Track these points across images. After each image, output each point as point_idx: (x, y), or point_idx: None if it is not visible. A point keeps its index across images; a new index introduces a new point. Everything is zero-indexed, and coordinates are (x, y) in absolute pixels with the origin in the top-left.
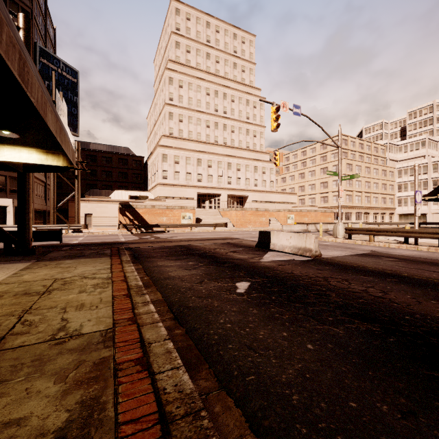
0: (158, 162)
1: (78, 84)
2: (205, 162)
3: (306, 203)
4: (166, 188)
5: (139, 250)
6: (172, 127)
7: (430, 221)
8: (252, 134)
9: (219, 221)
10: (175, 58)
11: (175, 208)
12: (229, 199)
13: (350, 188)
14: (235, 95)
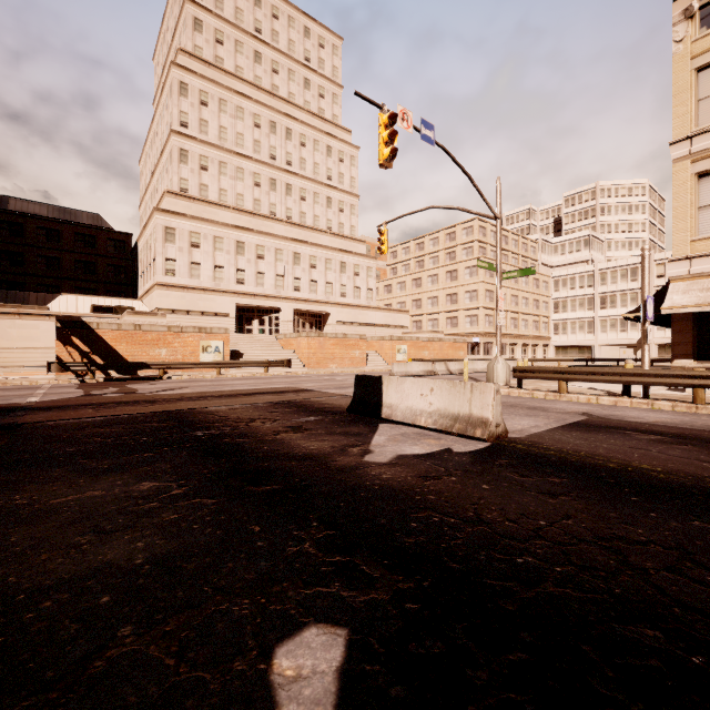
0: (156, 243)
1: None
2: (252, 248)
3: (425, 327)
4: (173, 294)
5: (28, 434)
6: (186, 177)
7: (597, 356)
8: (337, 207)
9: (277, 357)
10: (192, 49)
11: (188, 331)
12: (296, 319)
13: (490, 304)
14: (307, 135)
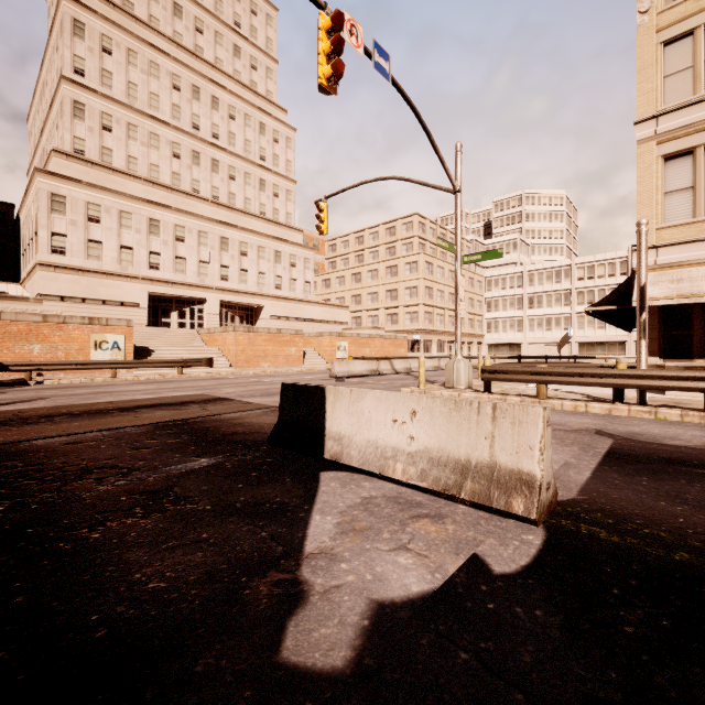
0: (38, 212)
1: None
2: (169, 228)
3: (365, 324)
4: (62, 277)
5: None
6: (82, 136)
7: (525, 354)
8: (272, 191)
9: (198, 355)
10: None
11: (73, 322)
12: (224, 311)
13: (430, 301)
14: (237, 108)
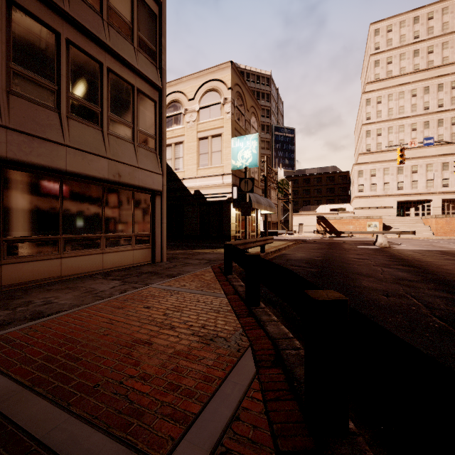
0: (354, 179)
1: (294, 137)
2: (407, 168)
3: None
4: (361, 200)
5: (306, 242)
6: (369, 143)
7: None
8: None
9: (414, 229)
10: (373, 77)
11: (361, 218)
12: (446, 204)
13: None
14: None
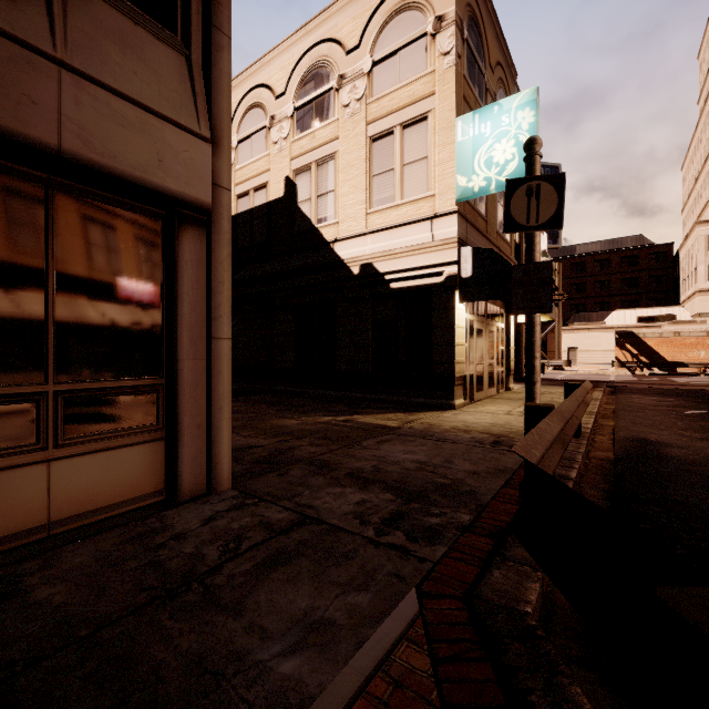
0: (697, 253)
1: None
2: None
3: None
4: None
5: (622, 388)
6: None
7: None
8: None
9: None
10: None
11: None
12: None
13: None
14: None
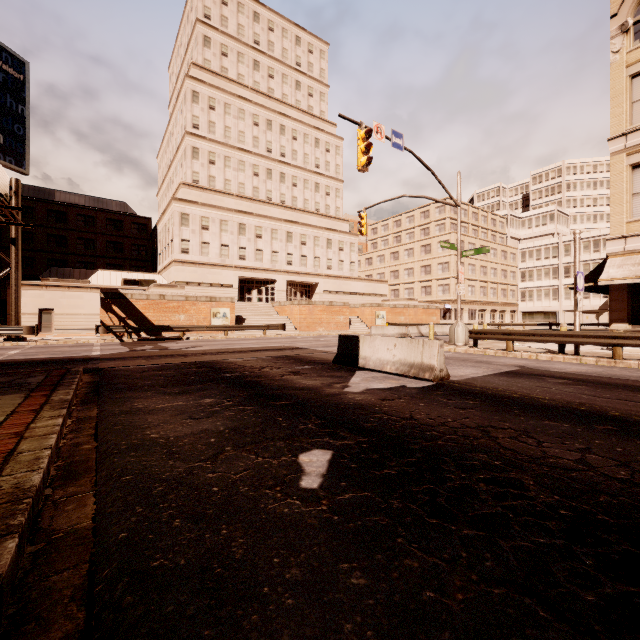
0: (174, 226)
1: (26, 83)
2: (251, 229)
3: (402, 295)
4: (187, 269)
5: (113, 374)
6: (198, 171)
7: (561, 321)
8: (324, 191)
9: (274, 322)
10: (202, 62)
11: (201, 300)
12: (289, 288)
13: None
14: (298, 130)
